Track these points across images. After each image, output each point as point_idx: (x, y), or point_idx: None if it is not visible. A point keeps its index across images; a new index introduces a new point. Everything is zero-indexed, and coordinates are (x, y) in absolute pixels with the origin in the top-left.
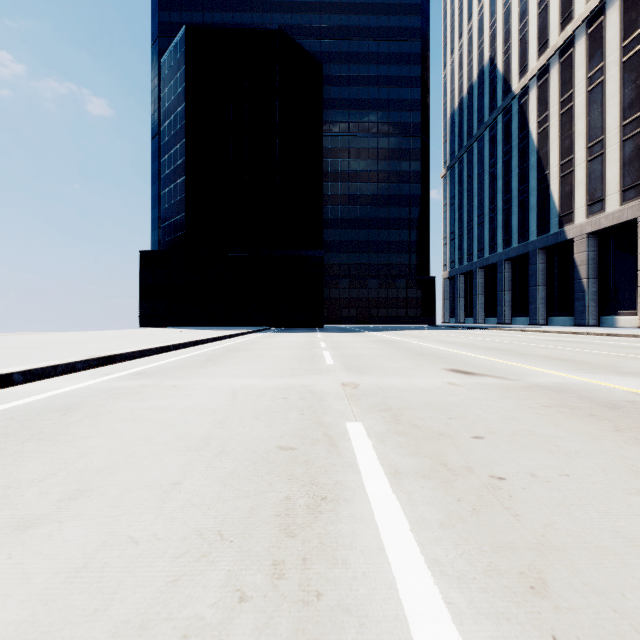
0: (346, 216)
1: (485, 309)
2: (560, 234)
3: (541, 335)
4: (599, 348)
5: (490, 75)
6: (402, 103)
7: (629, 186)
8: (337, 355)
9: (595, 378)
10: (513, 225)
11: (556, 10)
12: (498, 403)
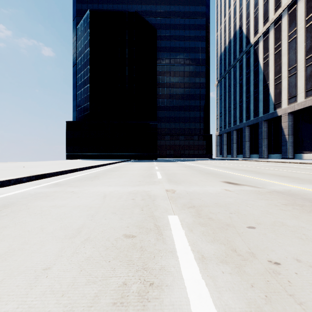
0: (168, 104)
1: (237, 150)
2: (274, 113)
3: (266, 163)
4: (299, 170)
5: (239, 35)
6: (196, 49)
7: (309, 89)
8: (164, 173)
9: (305, 187)
10: (251, 109)
11: (272, 2)
12: (256, 202)
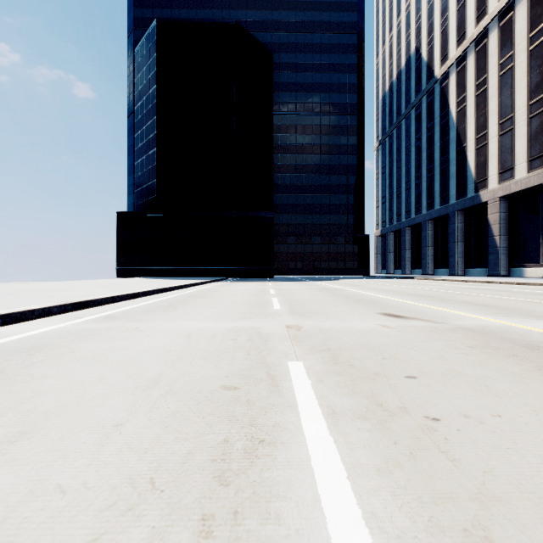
0: (293, 183)
1: (412, 262)
2: (476, 198)
3: (460, 284)
4: (512, 295)
5: (416, 62)
6: (341, 86)
7: (535, 156)
8: (284, 301)
9: (512, 321)
10: (435, 190)
11: (472, 6)
12: (427, 344)
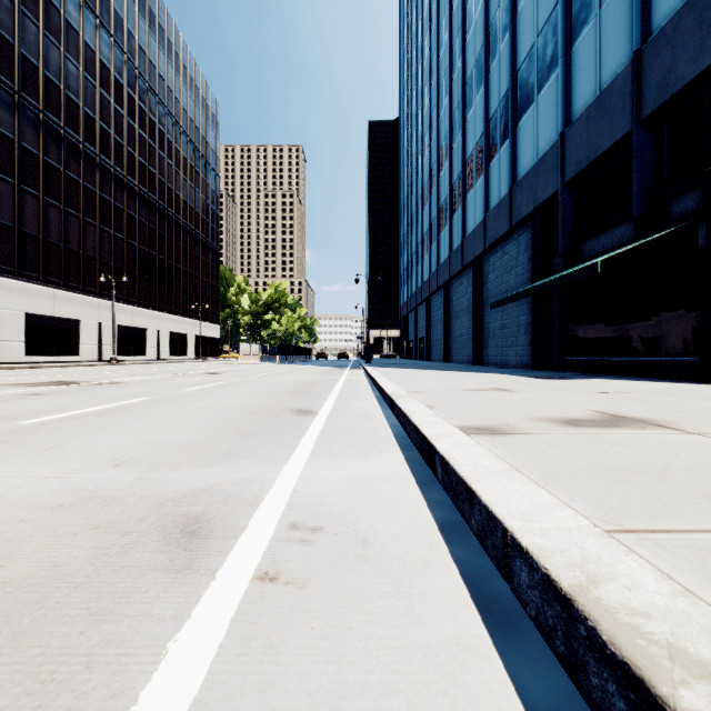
0: None
1: None
2: None
3: None
4: None
5: None
6: None
7: None
8: None
9: None
10: None
11: None
12: None
